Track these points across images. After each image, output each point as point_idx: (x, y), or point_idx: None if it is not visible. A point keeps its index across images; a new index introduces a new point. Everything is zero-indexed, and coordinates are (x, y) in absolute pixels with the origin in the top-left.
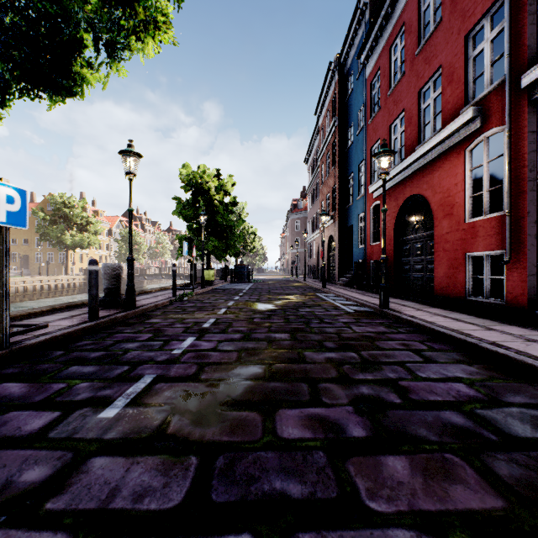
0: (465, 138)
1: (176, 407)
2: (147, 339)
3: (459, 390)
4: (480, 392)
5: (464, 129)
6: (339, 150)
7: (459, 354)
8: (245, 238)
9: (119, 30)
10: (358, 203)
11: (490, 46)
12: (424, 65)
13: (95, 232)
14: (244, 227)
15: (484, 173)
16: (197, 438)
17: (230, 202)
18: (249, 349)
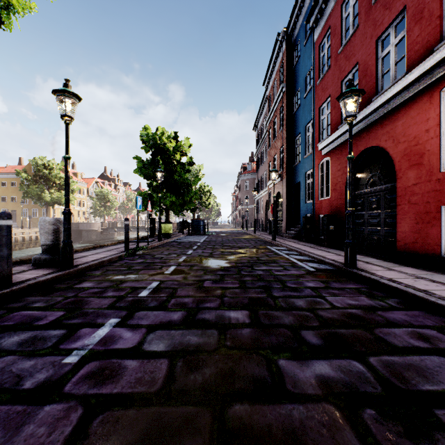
0: (440, 77)
1: None
2: (50, 322)
3: None
4: None
5: (440, 66)
6: (286, 113)
7: None
8: (202, 195)
9: None
10: (305, 161)
11: None
12: (384, 11)
13: (72, 190)
14: (200, 186)
15: None
16: None
17: (187, 162)
18: (189, 349)
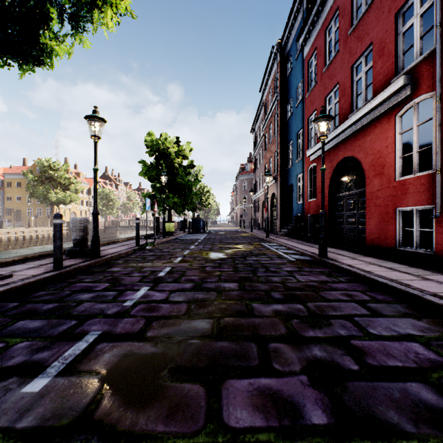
0: (395, 105)
1: (112, 376)
2: (103, 288)
3: (417, 352)
4: (440, 354)
5: (395, 96)
6: (280, 120)
7: (403, 306)
8: (201, 195)
9: (82, 3)
10: (297, 165)
11: (419, 21)
12: (357, 42)
13: (76, 191)
14: (200, 186)
15: (414, 136)
16: (127, 427)
17: (188, 165)
18: (199, 300)
